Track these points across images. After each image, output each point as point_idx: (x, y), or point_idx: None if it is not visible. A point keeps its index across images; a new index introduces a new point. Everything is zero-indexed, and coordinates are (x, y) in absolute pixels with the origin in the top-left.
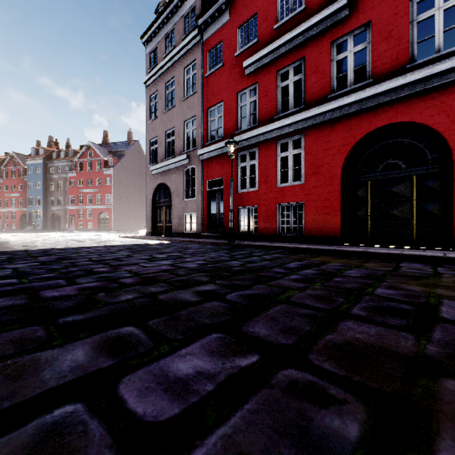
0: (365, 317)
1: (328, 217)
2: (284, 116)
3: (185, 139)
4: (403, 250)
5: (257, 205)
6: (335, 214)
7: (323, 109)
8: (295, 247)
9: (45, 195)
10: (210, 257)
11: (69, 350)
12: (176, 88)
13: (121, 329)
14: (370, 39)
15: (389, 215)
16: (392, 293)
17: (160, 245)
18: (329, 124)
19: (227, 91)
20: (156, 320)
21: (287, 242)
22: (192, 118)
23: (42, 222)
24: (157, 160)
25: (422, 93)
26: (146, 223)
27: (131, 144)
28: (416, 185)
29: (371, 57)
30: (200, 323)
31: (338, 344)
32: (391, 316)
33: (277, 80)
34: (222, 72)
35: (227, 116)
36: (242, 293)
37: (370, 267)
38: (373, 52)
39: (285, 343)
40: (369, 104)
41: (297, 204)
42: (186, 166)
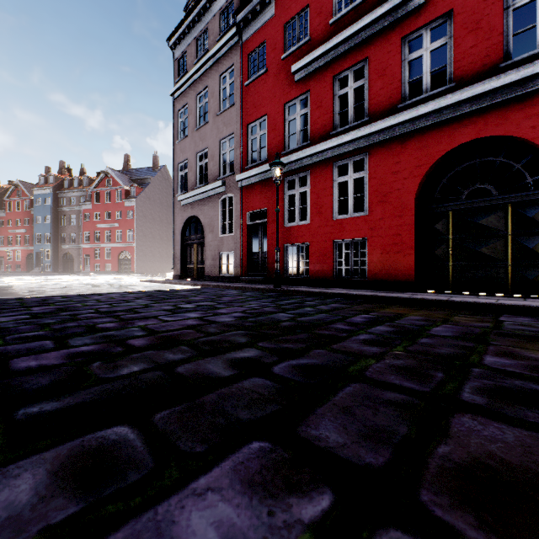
0: (486, 407)
1: (397, 256)
2: (343, 131)
3: (221, 162)
4: (497, 299)
5: (308, 241)
6: (407, 253)
7: (392, 121)
8: (358, 295)
9: (55, 231)
10: (251, 307)
11: (9, 477)
12: (210, 100)
13: (109, 431)
14: (452, 32)
15: (477, 253)
16: (510, 364)
17: (189, 292)
18: (399, 141)
19: (271, 102)
20: (165, 413)
21: (346, 287)
22: (229, 136)
23: (52, 264)
24: (187, 188)
25: (520, 99)
26: (174, 264)
27: (157, 170)
28: (511, 216)
29: (453, 55)
30: (233, 419)
31: (463, 466)
32: (525, 405)
33: (334, 87)
34: (265, 80)
35: (272, 133)
36: (294, 364)
37: (462, 322)
38: (456, 49)
39: (373, 464)
40: (451, 115)
41: (359, 240)
42: (222, 195)
